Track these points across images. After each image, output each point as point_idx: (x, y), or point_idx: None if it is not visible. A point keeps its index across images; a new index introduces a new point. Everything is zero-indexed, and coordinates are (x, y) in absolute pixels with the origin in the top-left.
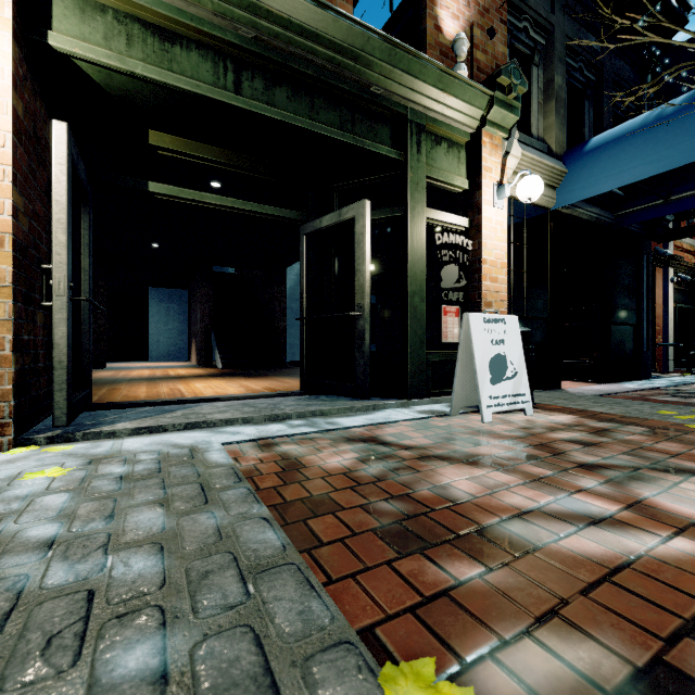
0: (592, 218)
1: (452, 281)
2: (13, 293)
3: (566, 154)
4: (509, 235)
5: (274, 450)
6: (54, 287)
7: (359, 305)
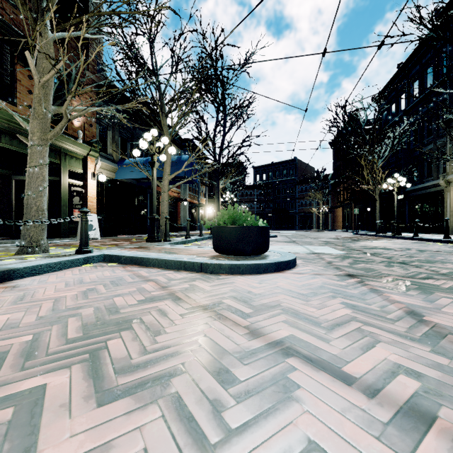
0: (129, 182)
1: (77, 202)
2: None
3: (119, 162)
4: (99, 186)
5: None
6: None
7: None
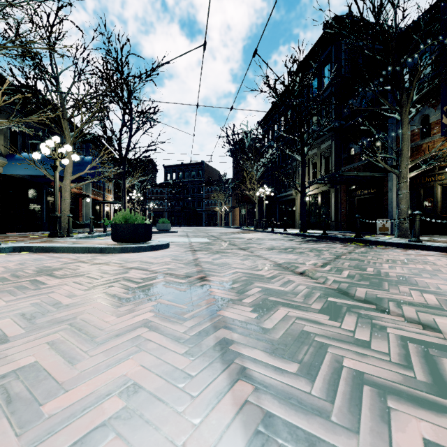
0: (20, 177)
1: None
2: None
3: (8, 156)
4: None
5: None
6: None
7: None
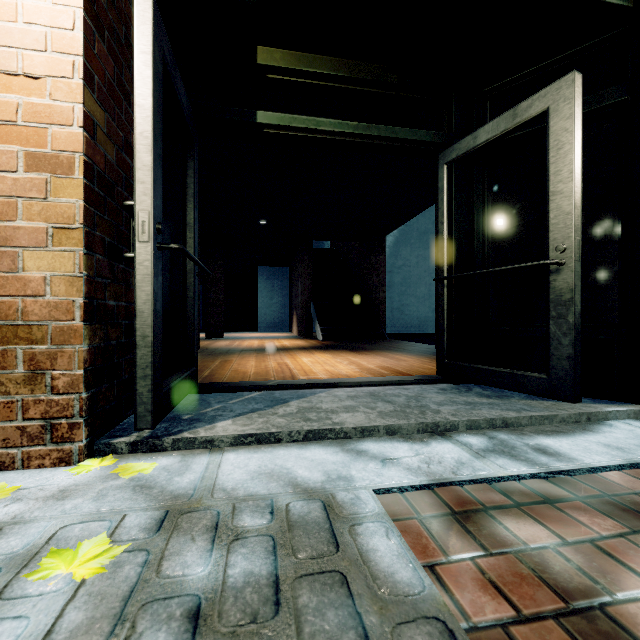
0: None
1: None
2: (86, 239)
3: None
4: None
5: (490, 532)
6: (137, 229)
7: (562, 248)
